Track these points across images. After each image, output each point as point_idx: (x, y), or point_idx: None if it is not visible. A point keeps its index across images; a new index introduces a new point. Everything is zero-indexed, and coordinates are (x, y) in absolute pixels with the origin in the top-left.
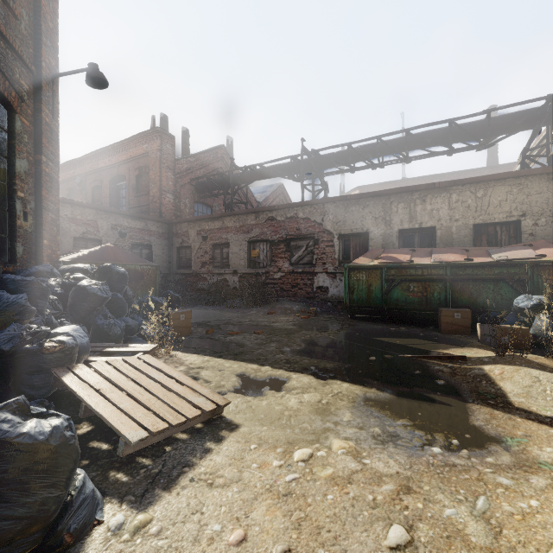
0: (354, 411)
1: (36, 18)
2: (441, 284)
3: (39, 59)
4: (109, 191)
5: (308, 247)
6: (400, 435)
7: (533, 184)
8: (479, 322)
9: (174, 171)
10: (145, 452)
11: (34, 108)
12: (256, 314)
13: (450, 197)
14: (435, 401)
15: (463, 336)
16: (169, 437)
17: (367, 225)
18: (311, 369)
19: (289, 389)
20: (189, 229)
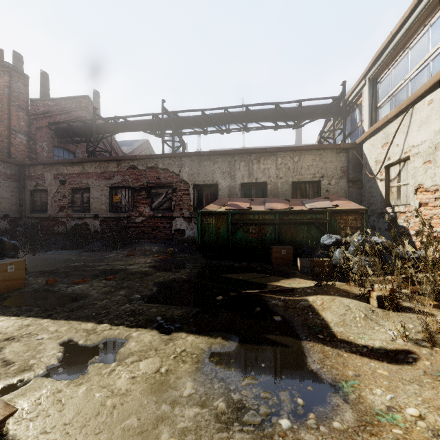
0: (197, 377)
1: None
2: (272, 227)
3: None
4: None
5: (167, 194)
6: (246, 406)
7: (328, 155)
8: (298, 256)
9: (27, 111)
10: None
11: None
12: (114, 256)
13: (277, 160)
14: (275, 343)
15: (288, 268)
16: None
17: (217, 177)
18: (157, 320)
19: (124, 356)
20: (45, 172)
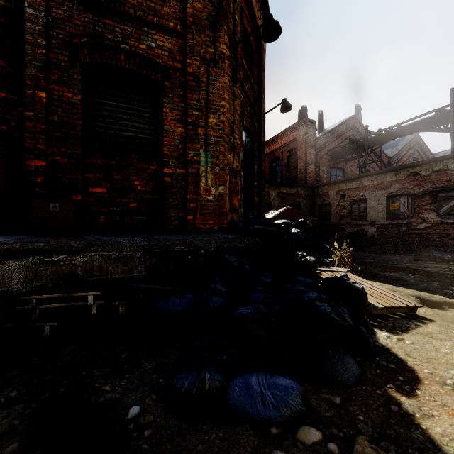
0: None
1: (259, 86)
2: None
3: (260, 108)
4: (268, 170)
5: None
6: None
7: None
8: None
9: (315, 147)
10: (376, 317)
11: (258, 136)
12: (400, 259)
13: None
14: None
15: None
16: (386, 315)
17: None
18: None
19: None
20: (329, 190)
